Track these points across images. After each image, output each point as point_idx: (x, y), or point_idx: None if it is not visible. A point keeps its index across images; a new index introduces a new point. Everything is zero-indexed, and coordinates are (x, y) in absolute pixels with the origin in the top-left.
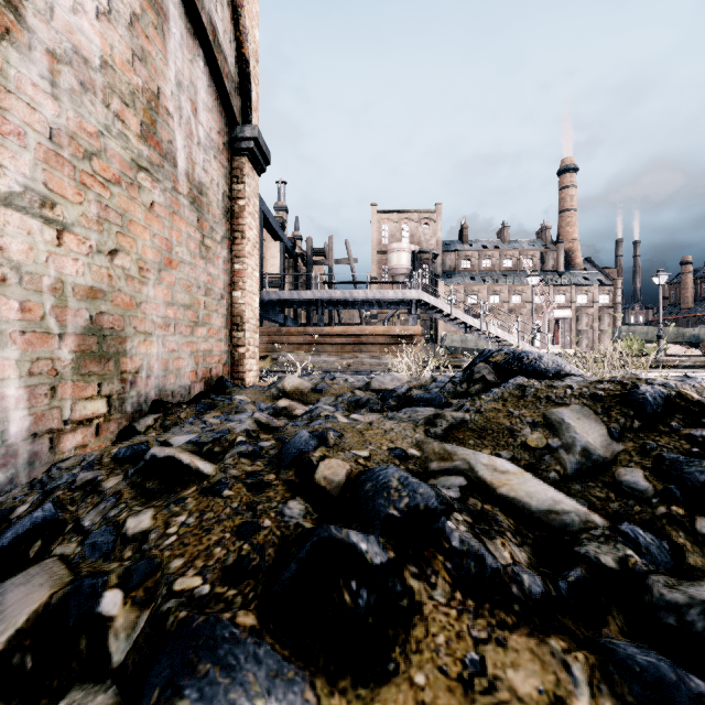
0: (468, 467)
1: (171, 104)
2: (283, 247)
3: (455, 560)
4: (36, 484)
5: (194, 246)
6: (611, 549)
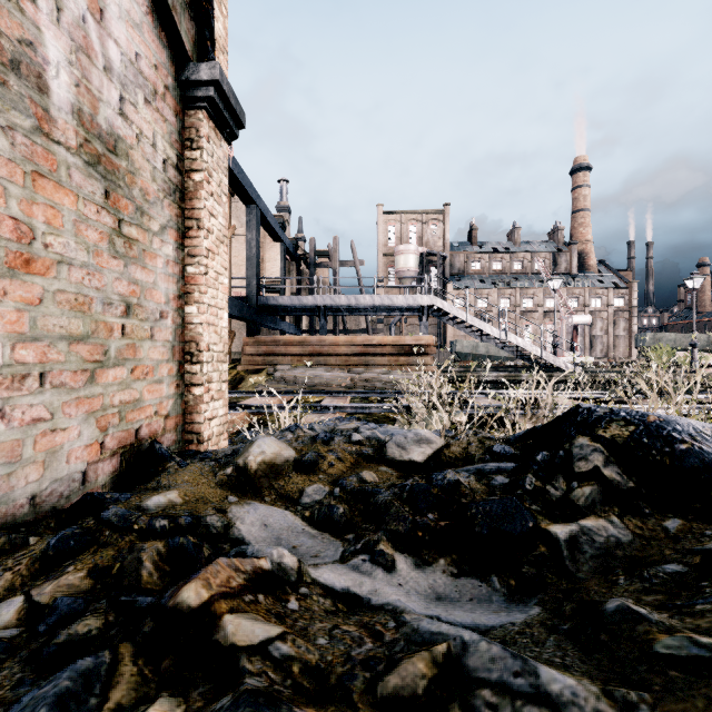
0: None
1: None
2: (284, 248)
3: None
4: None
5: (96, 235)
6: None
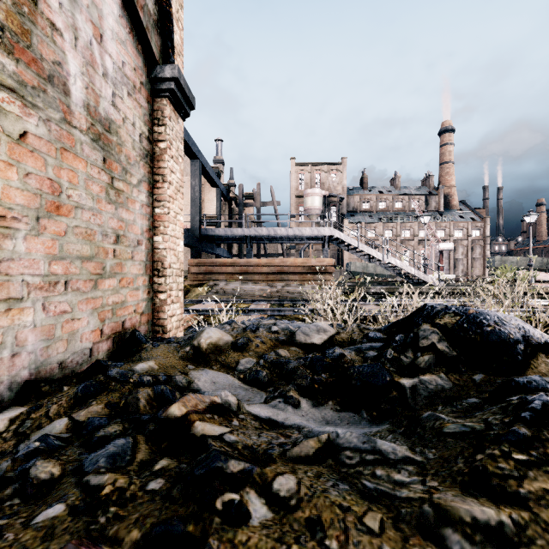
0: None
1: (59, 18)
2: (219, 192)
3: None
4: None
5: (98, 189)
6: None
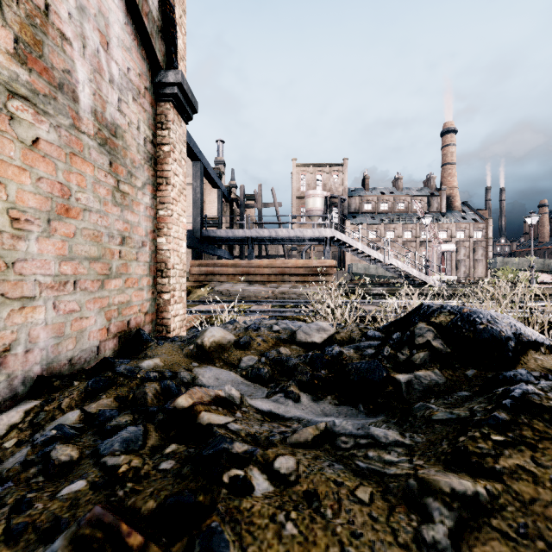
0: None
1: (68, 28)
2: (220, 193)
3: None
4: None
5: (104, 192)
6: None
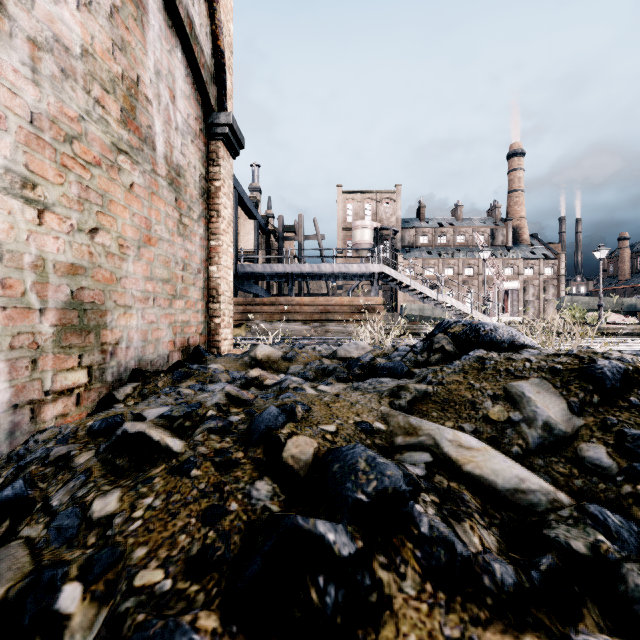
0: (433, 443)
1: (150, 91)
2: (257, 224)
3: (424, 547)
4: (13, 456)
5: (172, 224)
6: (581, 533)
